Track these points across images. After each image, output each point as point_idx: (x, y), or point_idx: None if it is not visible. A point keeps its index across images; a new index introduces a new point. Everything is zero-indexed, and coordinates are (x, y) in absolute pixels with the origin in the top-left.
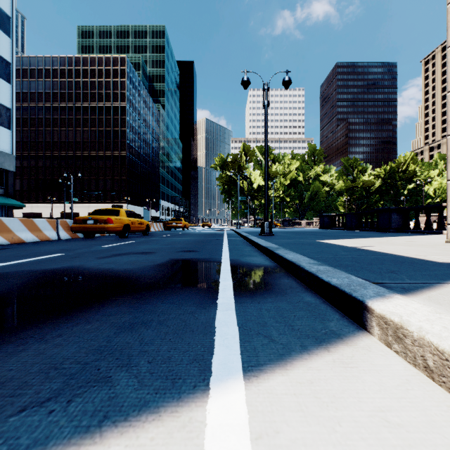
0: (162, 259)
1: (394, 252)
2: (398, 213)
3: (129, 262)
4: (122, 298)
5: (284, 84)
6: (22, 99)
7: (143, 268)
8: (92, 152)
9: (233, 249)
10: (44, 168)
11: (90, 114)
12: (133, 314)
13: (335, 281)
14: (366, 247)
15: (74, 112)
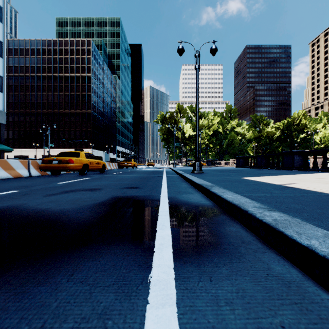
0: (105, 196)
1: (323, 190)
2: (299, 155)
3: (71, 201)
4: (19, 267)
5: (211, 51)
6: (14, 71)
7: (81, 208)
8: (66, 110)
9: (170, 186)
10: (30, 122)
11: (64, 82)
12: (2, 320)
13: (321, 247)
14: (290, 184)
15: (52, 80)
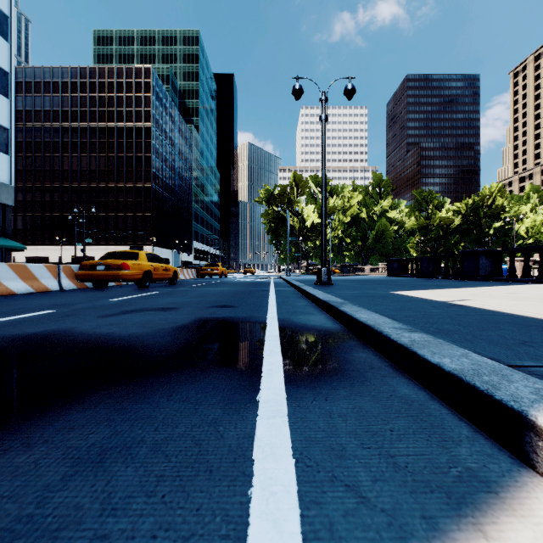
0: (186, 318)
1: (502, 308)
2: (487, 257)
3: (140, 323)
4: (107, 389)
5: (346, 93)
6: (25, 118)
7: (156, 332)
8: (110, 183)
9: (282, 304)
10: (52, 202)
11: (107, 137)
12: (114, 426)
13: (450, 364)
14: (460, 301)
15: (88, 134)
